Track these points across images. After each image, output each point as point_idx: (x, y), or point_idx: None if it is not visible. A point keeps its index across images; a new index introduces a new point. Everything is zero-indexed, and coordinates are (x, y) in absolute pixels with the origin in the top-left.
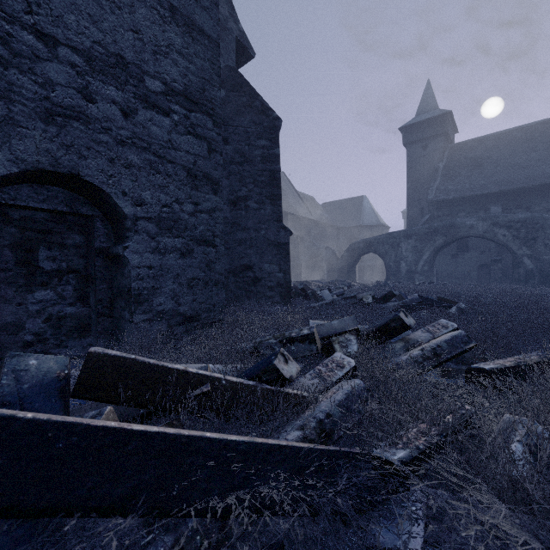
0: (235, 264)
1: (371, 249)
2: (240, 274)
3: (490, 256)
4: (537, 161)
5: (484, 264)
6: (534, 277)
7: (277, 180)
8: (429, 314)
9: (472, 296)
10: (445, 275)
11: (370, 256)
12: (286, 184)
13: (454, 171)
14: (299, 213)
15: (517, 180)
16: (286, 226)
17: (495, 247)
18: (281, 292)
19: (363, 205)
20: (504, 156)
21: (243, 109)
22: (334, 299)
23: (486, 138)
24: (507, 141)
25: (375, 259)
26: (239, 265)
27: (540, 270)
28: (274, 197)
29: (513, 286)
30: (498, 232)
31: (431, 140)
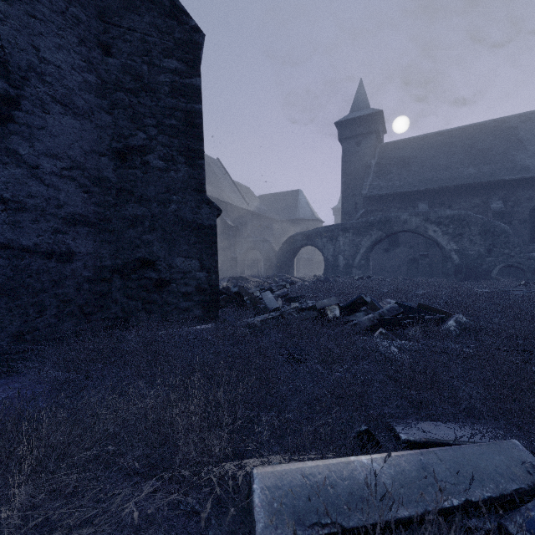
0: (124, 257)
1: (310, 242)
2: (132, 274)
3: (418, 251)
4: (456, 163)
5: (412, 258)
6: (461, 271)
7: (196, 128)
8: (421, 334)
9: (426, 294)
10: (378, 269)
11: (306, 250)
12: (221, 171)
13: (385, 168)
14: (235, 203)
15: (441, 180)
16: (221, 216)
17: (423, 242)
18: (203, 301)
19: (299, 199)
20: (428, 157)
21: (138, 2)
22: (284, 311)
23: (412, 140)
24: (430, 144)
25: (311, 252)
26: (131, 260)
27: (466, 265)
28: (192, 153)
29: (446, 281)
30: (430, 227)
31: (364, 137)
